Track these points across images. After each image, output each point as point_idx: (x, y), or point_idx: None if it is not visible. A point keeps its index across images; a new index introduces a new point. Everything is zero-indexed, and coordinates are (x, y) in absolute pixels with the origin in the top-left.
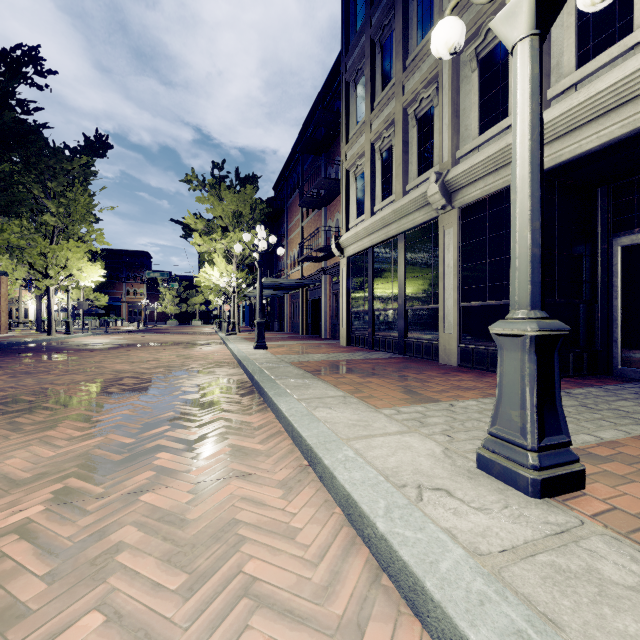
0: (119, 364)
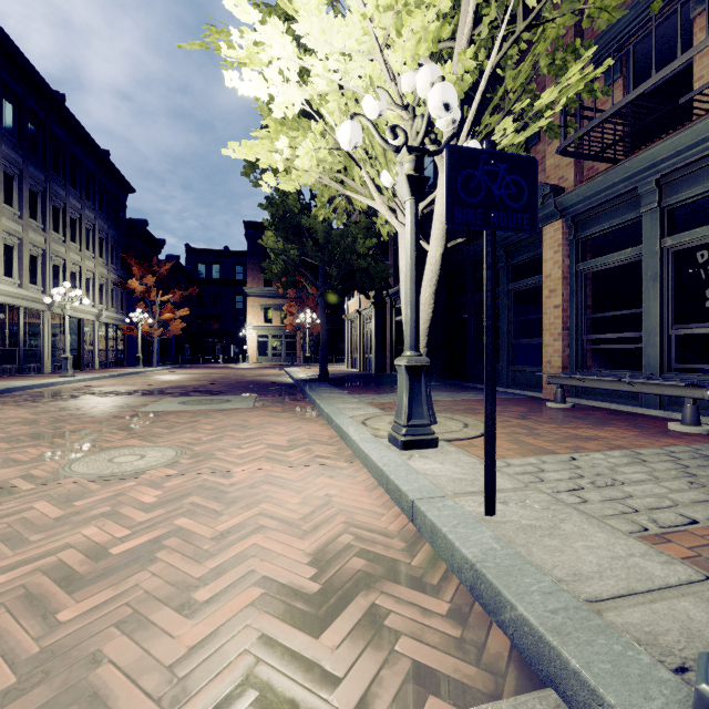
0: (172, 378)
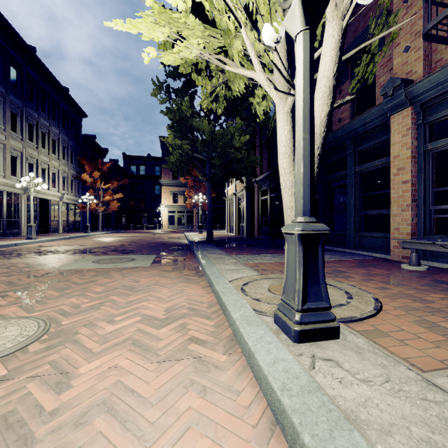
0: (105, 240)
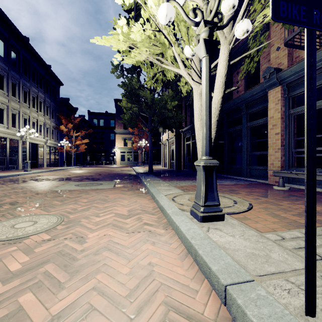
0: (78, 172)
